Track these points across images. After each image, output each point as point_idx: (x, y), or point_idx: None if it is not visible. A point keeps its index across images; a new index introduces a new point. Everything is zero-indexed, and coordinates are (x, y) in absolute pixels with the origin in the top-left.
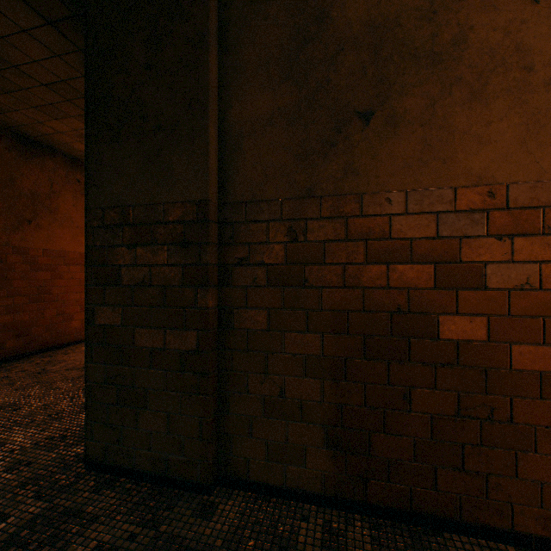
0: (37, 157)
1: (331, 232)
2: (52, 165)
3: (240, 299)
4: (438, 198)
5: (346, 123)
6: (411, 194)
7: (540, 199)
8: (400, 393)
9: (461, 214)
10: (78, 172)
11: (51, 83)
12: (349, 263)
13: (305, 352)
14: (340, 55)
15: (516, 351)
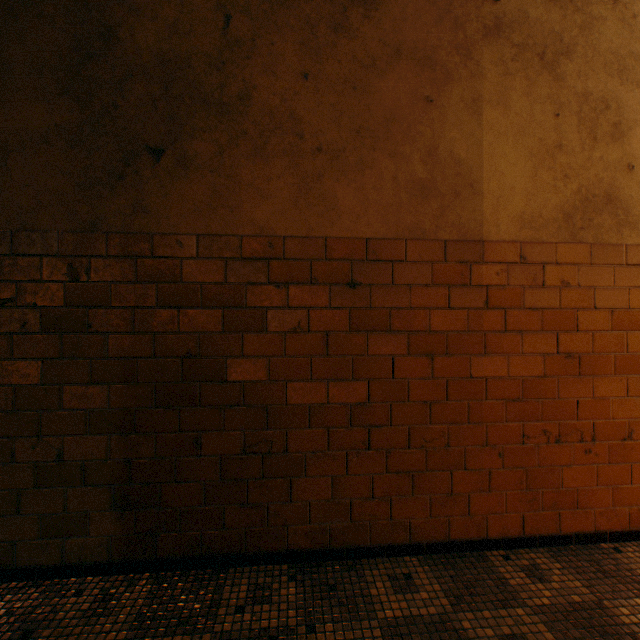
0: None
1: (120, 272)
2: None
3: (5, 348)
4: (227, 245)
5: (136, 156)
6: (202, 238)
7: (309, 252)
8: (192, 438)
9: (246, 262)
10: None
11: None
12: (139, 307)
13: (89, 406)
14: (130, 82)
15: (291, 388)
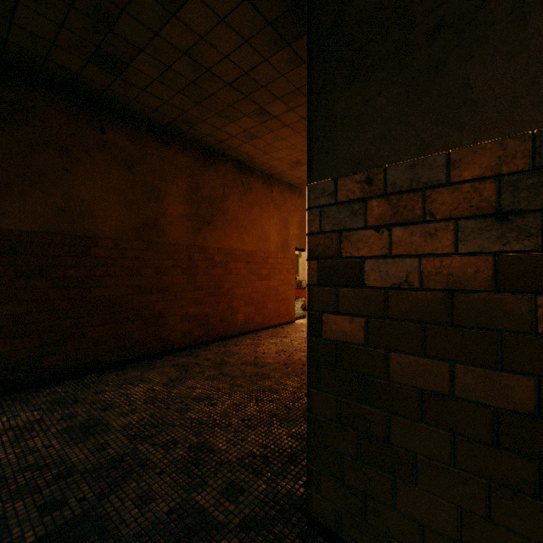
0: (213, 164)
1: None
2: (224, 171)
3: None
4: None
5: None
6: None
7: None
8: None
9: None
10: (242, 175)
11: (234, 81)
12: None
13: None
14: None
15: None
